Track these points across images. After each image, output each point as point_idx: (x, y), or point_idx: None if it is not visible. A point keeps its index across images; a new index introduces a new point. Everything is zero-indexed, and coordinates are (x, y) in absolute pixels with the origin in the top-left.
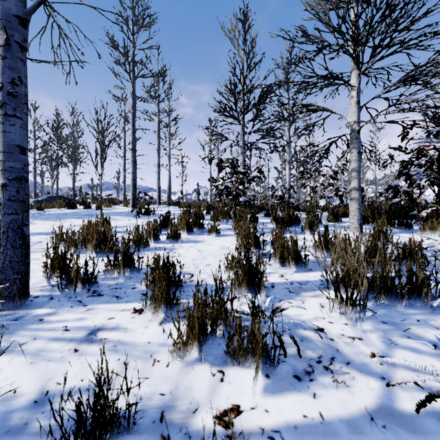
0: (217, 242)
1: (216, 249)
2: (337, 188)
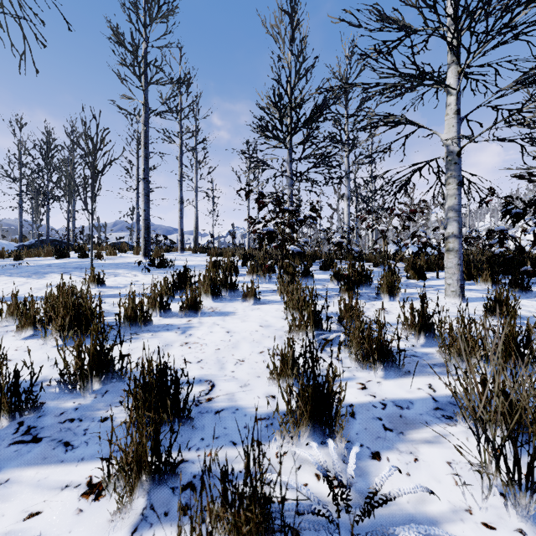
0: (256, 314)
1: (254, 329)
2: (415, 231)
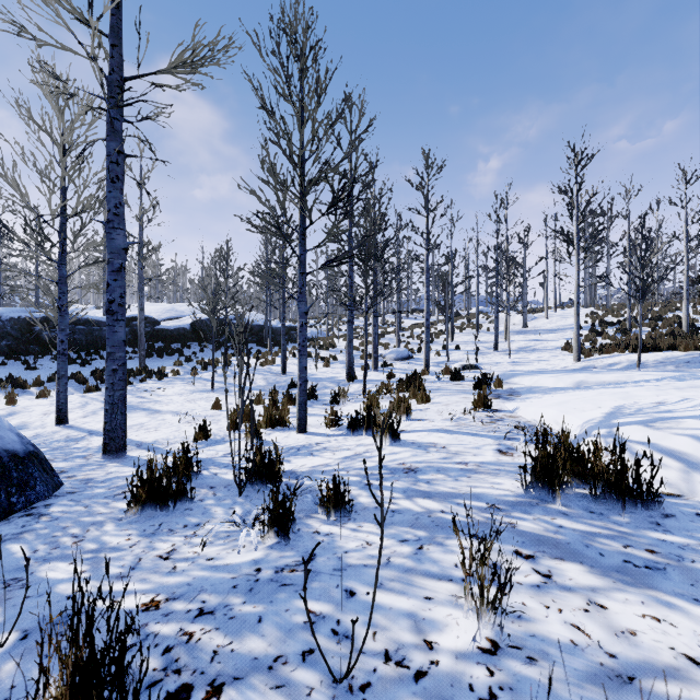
0: None
1: None
2: None
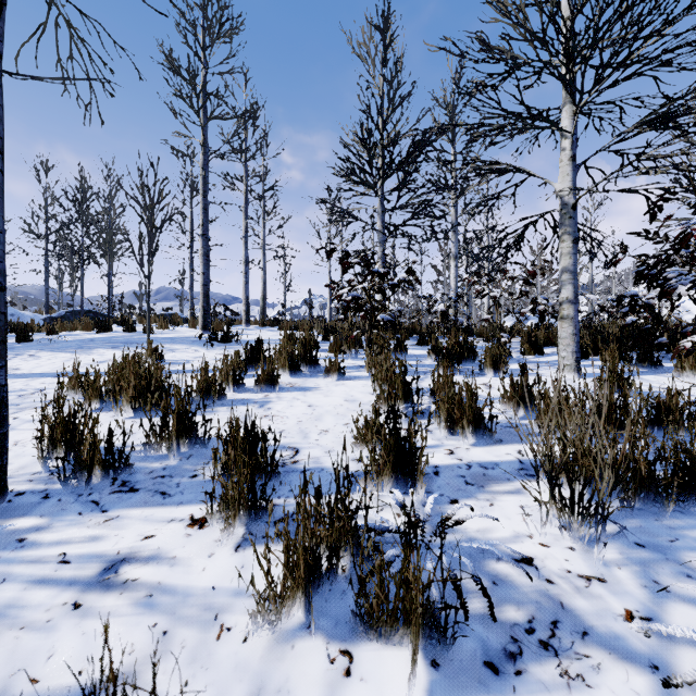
0: (340, 390)
1: (339, 403)
2: (535, 298)
